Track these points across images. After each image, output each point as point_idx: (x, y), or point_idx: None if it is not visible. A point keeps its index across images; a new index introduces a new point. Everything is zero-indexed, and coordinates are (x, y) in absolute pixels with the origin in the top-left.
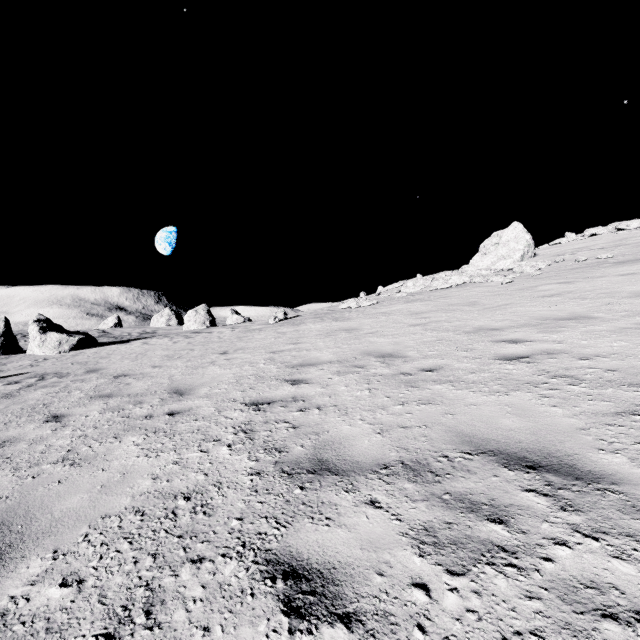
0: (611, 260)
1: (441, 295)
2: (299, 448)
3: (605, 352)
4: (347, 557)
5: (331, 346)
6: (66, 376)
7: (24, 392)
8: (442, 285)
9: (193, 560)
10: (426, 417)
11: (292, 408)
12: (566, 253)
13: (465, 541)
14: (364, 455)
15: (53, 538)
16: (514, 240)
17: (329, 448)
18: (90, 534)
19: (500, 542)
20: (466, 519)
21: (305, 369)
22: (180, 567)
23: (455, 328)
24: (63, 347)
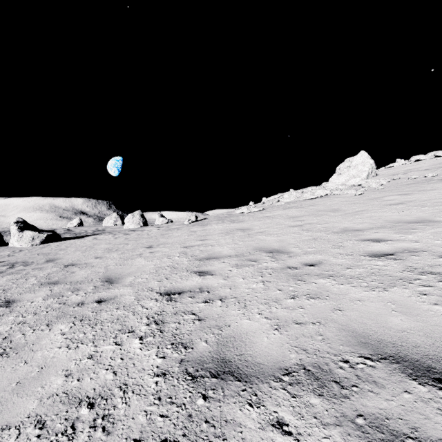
0: (436, 178)
1: (310, 203)
2: (203, 344)
3: None
4: None
5: (230, 242)
6: (30, 265)
7: None
8: (310, 196)
9: None
10: (317, 312)
11: (198, 299)
12: (400, 173)
13: None
14: (265, 356)
15: None
16: (361, 164)
17: (231, 345)
18: None
19: None
20: None
21: (210, 262)
22: None
23: (326, 229)
24: (35, 241)
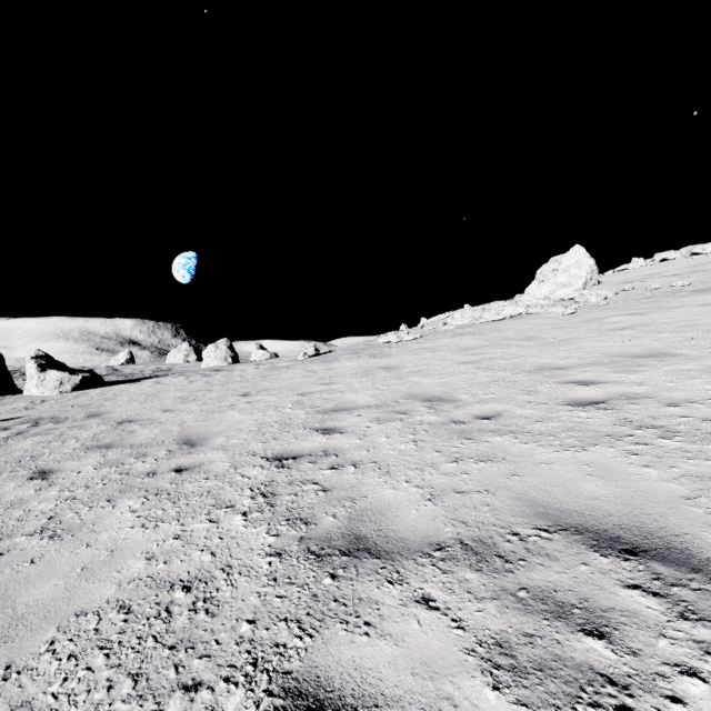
0: (688, 288)
1: (494, 328)
2: (330, 519)
3: (698, 397)
4: (394, 687)
5: (369, 387)
6: (63, 421)
7: (12, 441)
8: (494, 317)
9: (186, 686)
10: (487, 479)
11: (322, 465)
12: (635, 280)
13: (555, 665)
14: (412, 530)
15: (9, 646)
16: (575, 266)
17: (368, 520)
18: (57, 641)
19: (604, 668)
20: (553, 630)
21: (338, 415)
22: (168, 698)
23: (513, 366)
24: (64, 387)
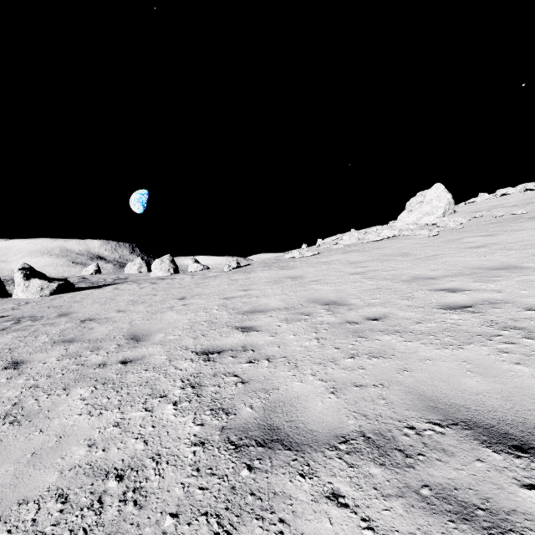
0: (526, 215)
1: (375, 246)
2: (248, 409)
3: None
4: None
5: (279, 293)
6: (39, 320)
7: None
8: (375, 238)
9: None
10: (380, 373)
11: (241, 359)
12: (482, 210)
13: None
14: (319, 422)
15: None
16: (436, 199)
17: (280, 411)
18: None
19: None
20: (460, 533)
21: (255, 316)
22: None
23: (392, 277)
24: (44, 292)
